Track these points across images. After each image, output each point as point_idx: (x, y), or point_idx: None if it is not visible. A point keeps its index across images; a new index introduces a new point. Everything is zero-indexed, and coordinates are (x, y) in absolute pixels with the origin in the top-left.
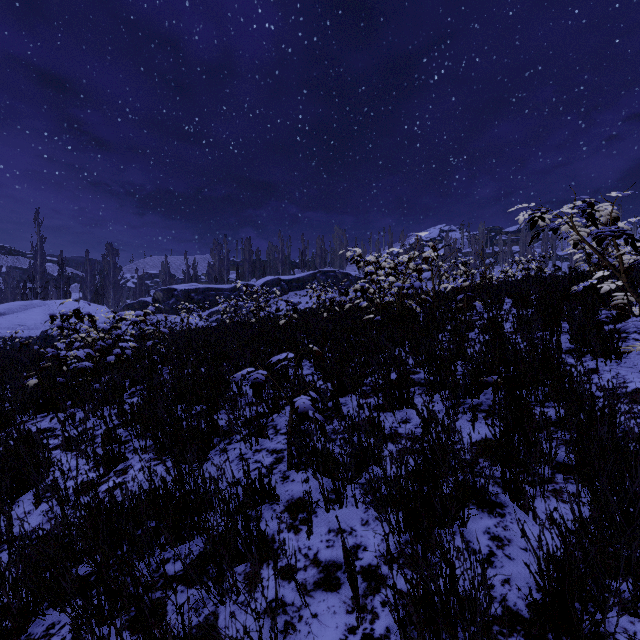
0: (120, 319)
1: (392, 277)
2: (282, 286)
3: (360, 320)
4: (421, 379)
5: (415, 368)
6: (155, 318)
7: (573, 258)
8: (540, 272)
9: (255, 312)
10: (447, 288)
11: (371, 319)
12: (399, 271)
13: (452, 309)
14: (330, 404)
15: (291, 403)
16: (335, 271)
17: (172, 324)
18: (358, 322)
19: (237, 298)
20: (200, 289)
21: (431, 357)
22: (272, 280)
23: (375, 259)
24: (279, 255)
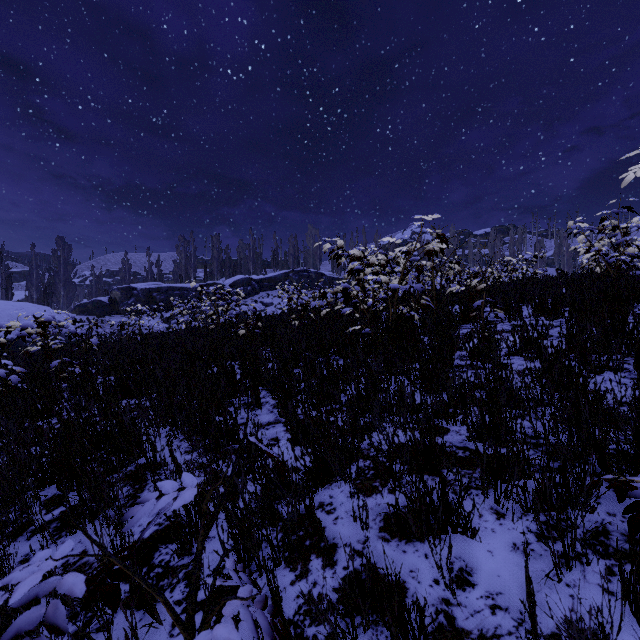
0: (47, 324)
1: (384, 276)
2: (253, 286)
3: (343, 333)
4: (456, 448)
5: (438, 420)
6: (111, 320)
7: (538, 261)
8: (532, 273)
9: (213, 317)
10: (458, 291)
11: (357, 331)
12: (390, 269)
13: (456, 317)
14: (302, 505)
15: (187, 632)
16: (308, 271)
17: (130, 326)
18: (340, 335)
19: (195, 300)
20: (163, 288)
21: (461, 401)
22: (242, 279)
23: (361, 253)
24: (250, 253)
